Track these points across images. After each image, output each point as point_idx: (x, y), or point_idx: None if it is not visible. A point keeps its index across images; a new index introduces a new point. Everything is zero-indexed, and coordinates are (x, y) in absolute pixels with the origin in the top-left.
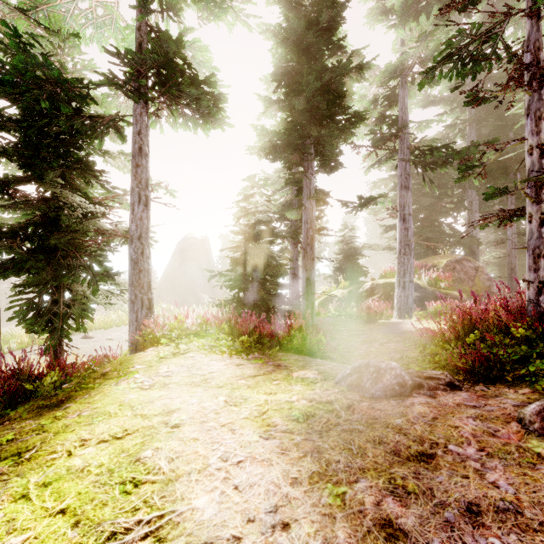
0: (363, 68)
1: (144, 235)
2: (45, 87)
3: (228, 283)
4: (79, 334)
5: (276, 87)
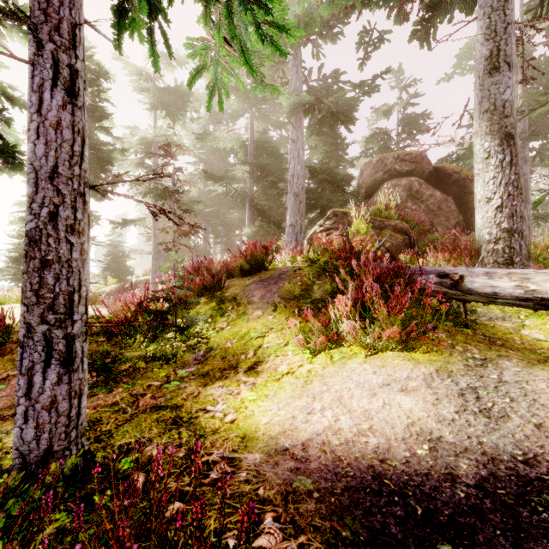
0: (124, 150)
1: None
2: None
3: (5, 277)
4: None
5: None
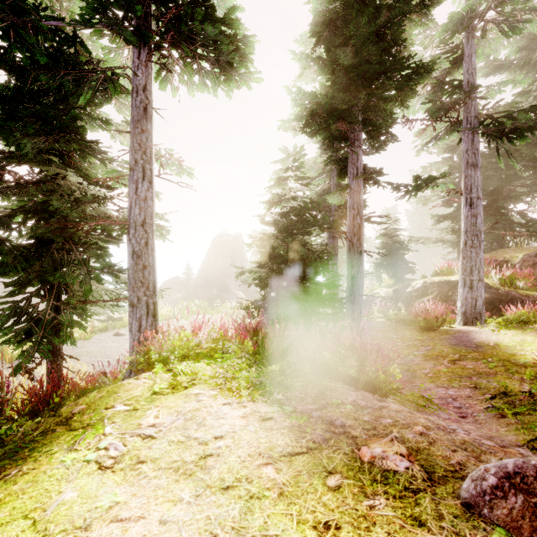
0: (429, 4)
1: (146, 220)
2: (1, 14)
3: (258, 281)
4: (113, 330)
5: (315, 44)
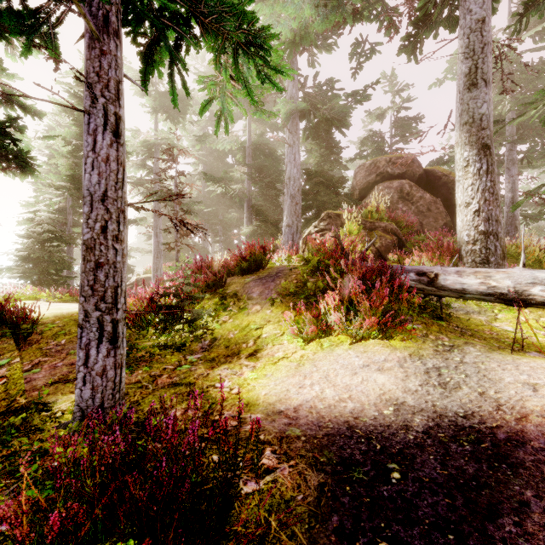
0: (127, 153)
1: None
2: None
3: (14, 275)
4: None
5: (66, 145)
